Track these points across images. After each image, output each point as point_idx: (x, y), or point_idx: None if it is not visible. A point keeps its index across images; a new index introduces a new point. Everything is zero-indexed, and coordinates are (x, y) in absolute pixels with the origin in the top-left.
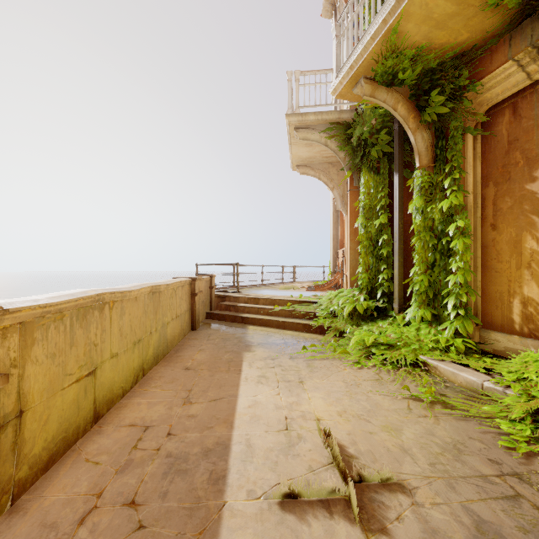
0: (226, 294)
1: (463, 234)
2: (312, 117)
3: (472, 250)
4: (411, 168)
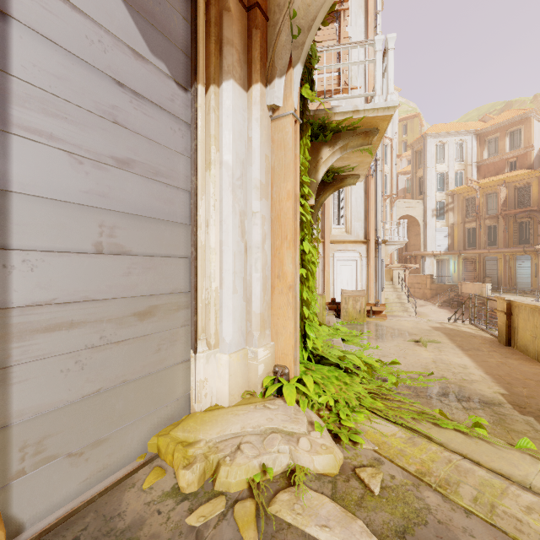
0: None
1: None
2: None
3: None
4: None
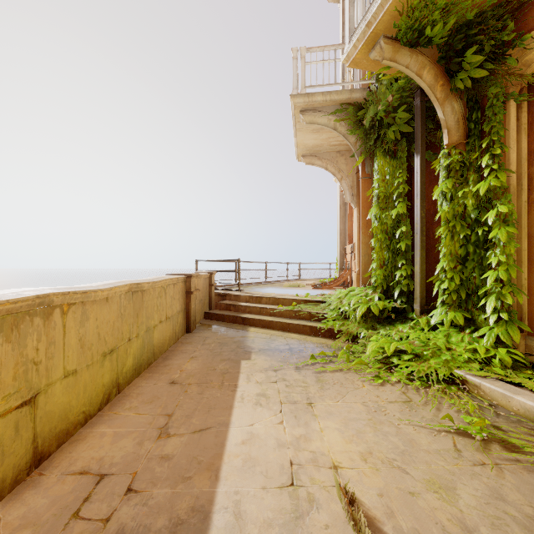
0: (227, 292)
1: (505, 222)
2: (320, 98)
3: (515, 241)
4: (434, 150)
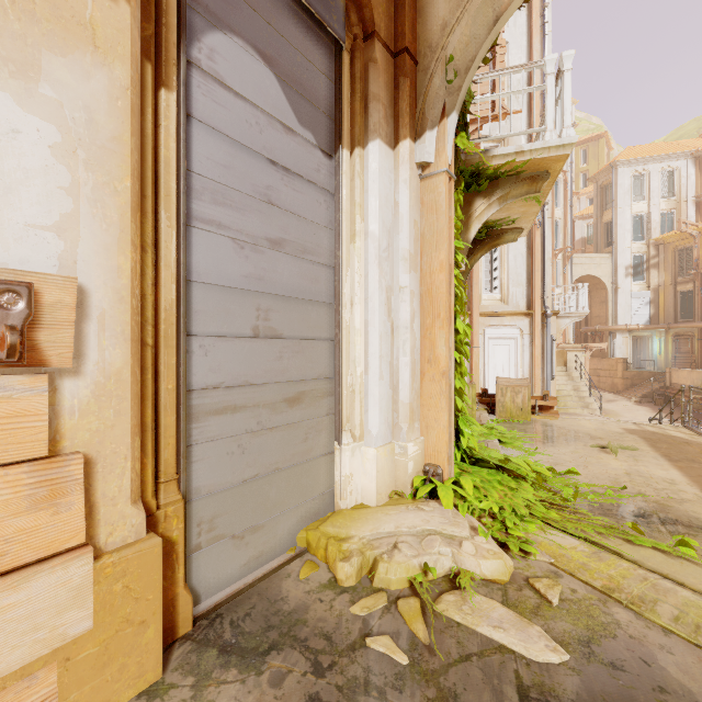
0: None
1: None
2: None
3: None
4: None
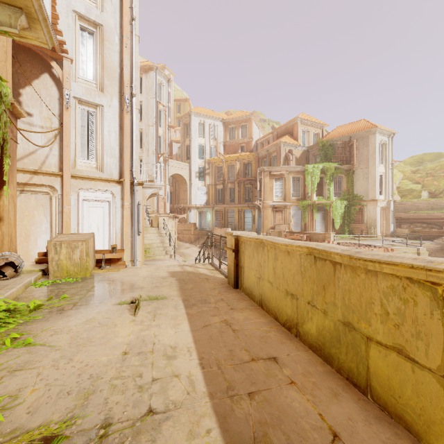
0: None
1: None
2: None
3: None
4: None
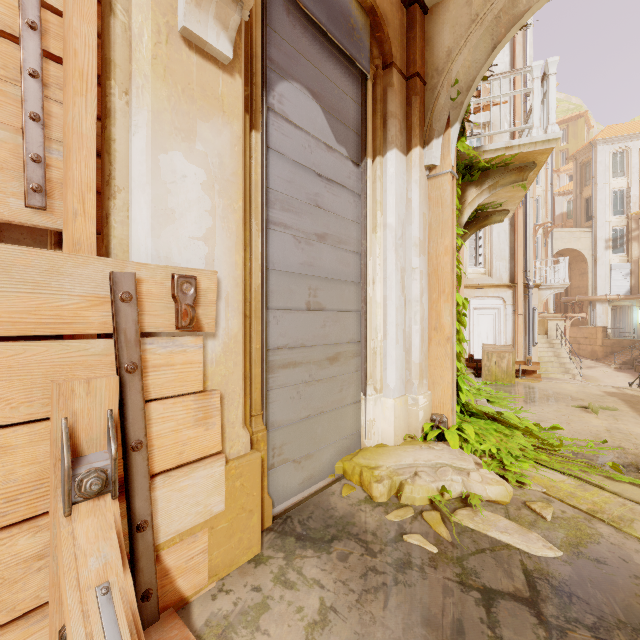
0: None
1: None
2: None
3: None
4: None
